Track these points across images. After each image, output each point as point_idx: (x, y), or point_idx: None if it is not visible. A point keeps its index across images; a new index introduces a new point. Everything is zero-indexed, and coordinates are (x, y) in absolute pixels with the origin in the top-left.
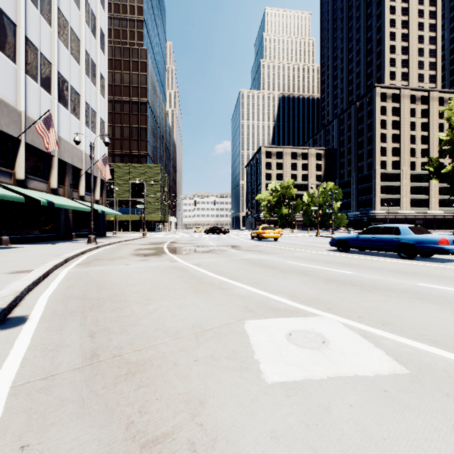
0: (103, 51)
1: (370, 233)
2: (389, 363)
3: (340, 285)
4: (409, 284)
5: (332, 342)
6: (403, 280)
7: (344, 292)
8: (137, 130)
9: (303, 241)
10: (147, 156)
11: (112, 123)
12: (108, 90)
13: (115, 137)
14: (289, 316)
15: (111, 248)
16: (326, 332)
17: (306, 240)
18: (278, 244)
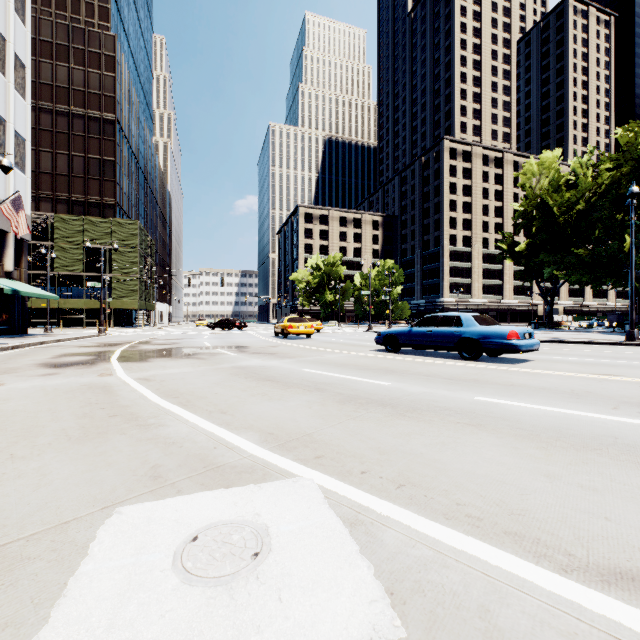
0: (23, 18)
1: (426, 324)
2: (372, 608)
3: (362, 406)
4: (463, 399)
5: (275, 551)
6: (458, 393)
7: (362, 420)
8: (98, 164)
9: (347, 338)
10: (116, 206)
11: (52, 148)
12: (44, 92)
13: (59, 172)
14: (230, 484)
15: (11, 354)
16: (280, 521)
17: (351, 337)
18: (309, 343)
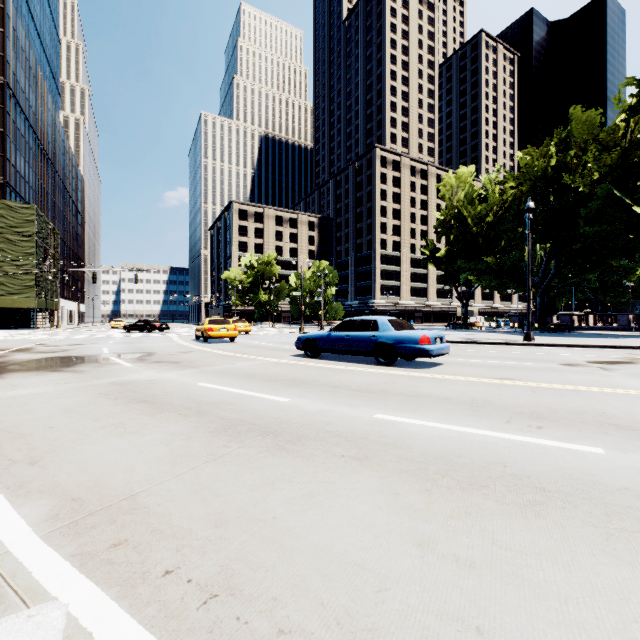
0: None
1: (345, 328)
2: None
3: (238, 438)
4: (361, 419)
5: None
6: (358, 409)
7: (225, 461)
8: None
9: (274, 341)
10: (5, 186)
11: None
12: None
13: None
14: None
15: None
16: None
17: (278, 340)
18: (228, 347)
